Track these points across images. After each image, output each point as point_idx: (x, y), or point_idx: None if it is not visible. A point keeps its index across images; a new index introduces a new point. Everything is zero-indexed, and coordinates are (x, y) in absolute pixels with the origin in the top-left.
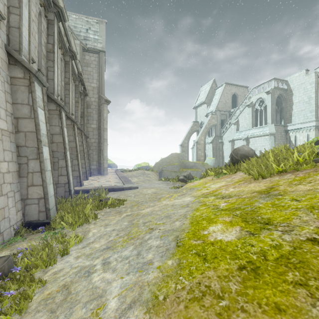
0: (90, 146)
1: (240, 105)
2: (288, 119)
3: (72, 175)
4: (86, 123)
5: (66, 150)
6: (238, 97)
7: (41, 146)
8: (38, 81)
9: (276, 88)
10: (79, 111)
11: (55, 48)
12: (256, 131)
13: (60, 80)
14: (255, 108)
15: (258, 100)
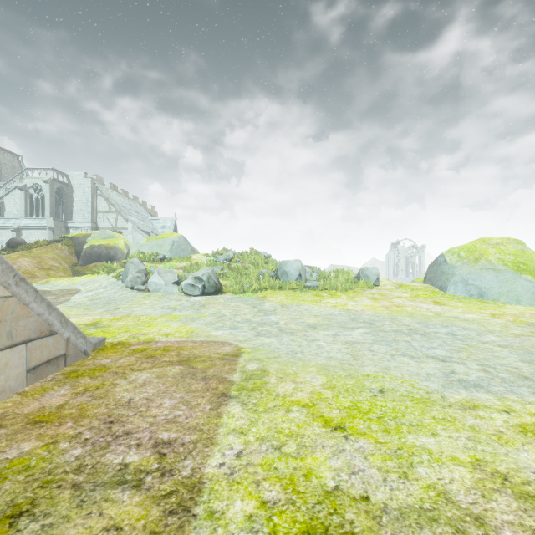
0: None
1: (7, 183)
2: (70, 215)
3: None
4: None
5: None
6: (2, 166)
7: None
8: None
9: (56, 180)
10: None
11: None
12: (31, 223)
13: None
14: (30, 194)
15: (34, 185)
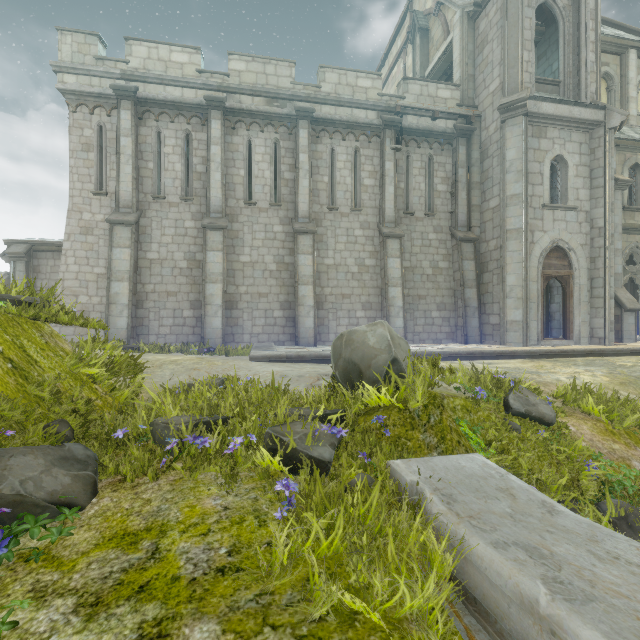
0: (487, 262)
1: None
2: None
3: (223, 318)
4: (481, 202)
5: (203, 282)
6: None
7: (108, 282)
8: (121, 224)
9: None
10: (390, 193)
11: (209, 154)
12: None
13: (269, 177)
14: None
15: None
